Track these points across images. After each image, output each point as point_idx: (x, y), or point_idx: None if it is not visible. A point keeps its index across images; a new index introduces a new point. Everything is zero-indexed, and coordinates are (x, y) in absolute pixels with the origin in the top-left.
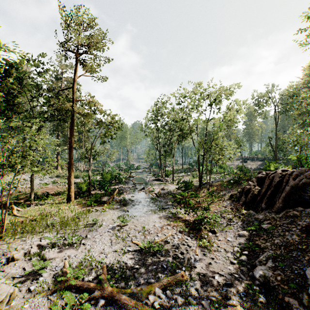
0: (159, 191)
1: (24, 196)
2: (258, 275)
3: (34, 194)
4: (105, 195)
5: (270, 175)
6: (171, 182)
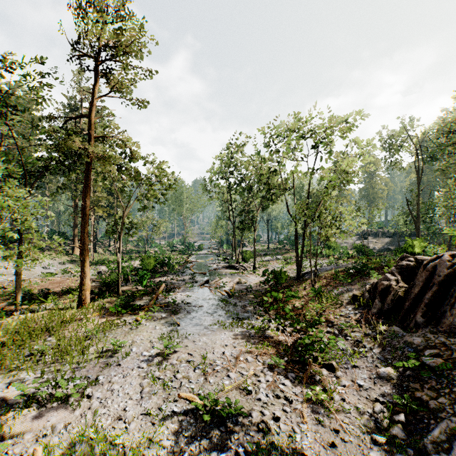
0: (232, 286)
1: (10, 296)
2: None
3: (24, 294)
4: (143, 294)
5: (426, 263)
6: (251, 271)
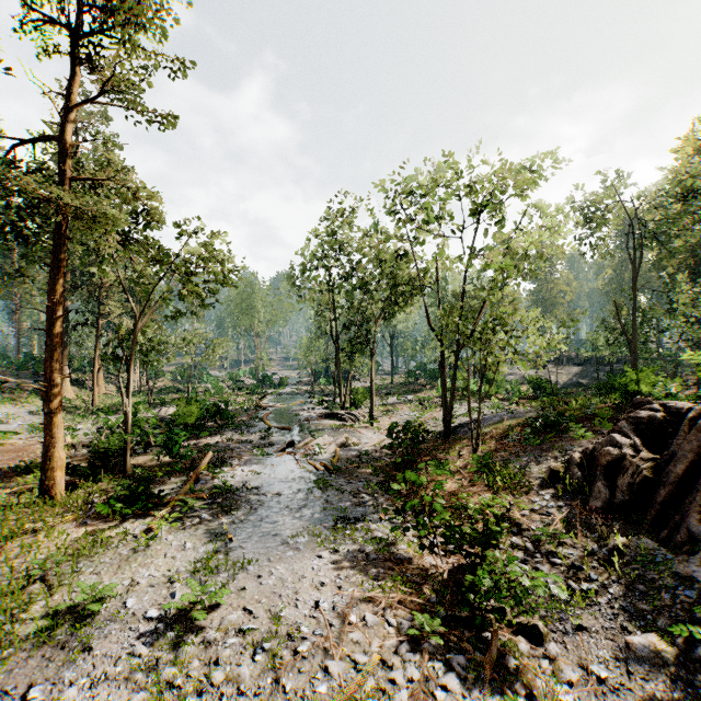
0: (334, 451)
1: None
2: None
3: None
4: (173, 471)
5: (693, 416)
6: (366, 423)
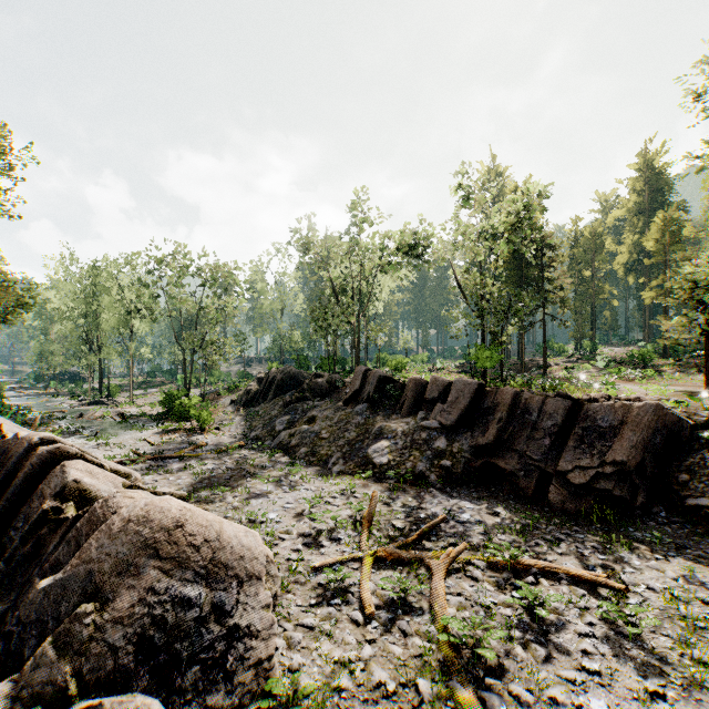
0: (116, 415)
1: None
2: (253, 436)
3: None
4: None
5: (267, 374)
6: (127, 404)
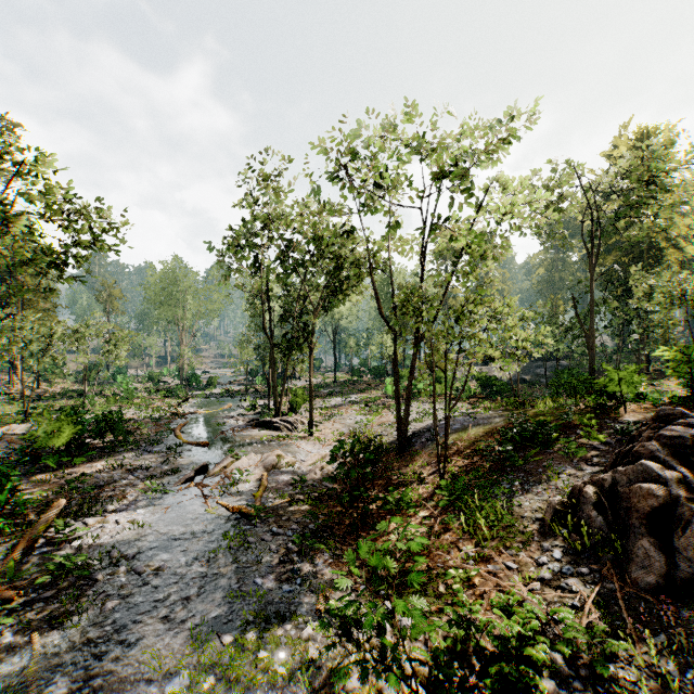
0: (260, 476)
1: None
2: None
3: None
4: None
5: None
6: (305, 433)
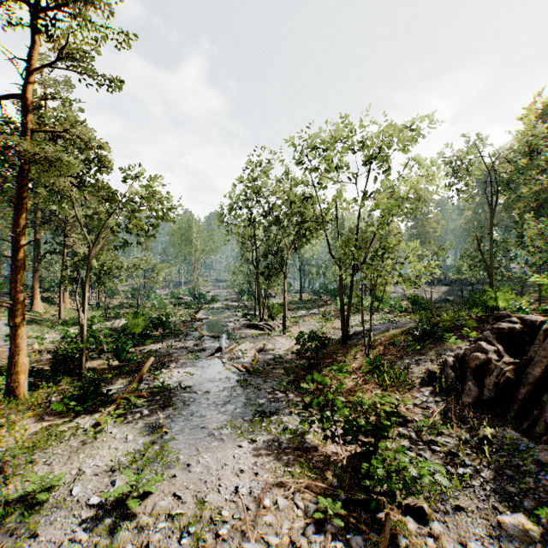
0: (254, 355)
1: None
2: None
3: None
4: (121, 373)
5: (547, 328)
6: (280, 332)
